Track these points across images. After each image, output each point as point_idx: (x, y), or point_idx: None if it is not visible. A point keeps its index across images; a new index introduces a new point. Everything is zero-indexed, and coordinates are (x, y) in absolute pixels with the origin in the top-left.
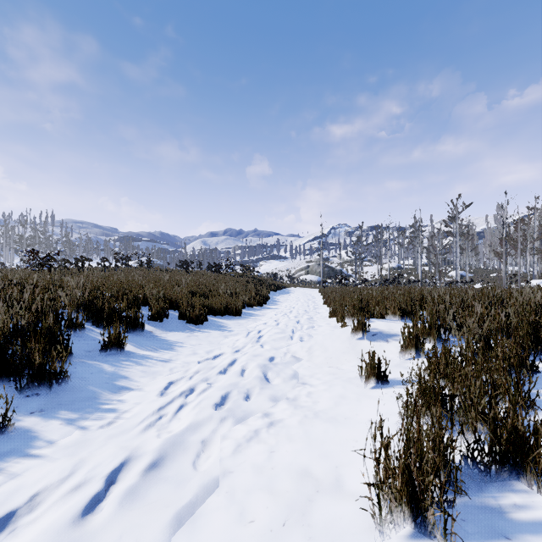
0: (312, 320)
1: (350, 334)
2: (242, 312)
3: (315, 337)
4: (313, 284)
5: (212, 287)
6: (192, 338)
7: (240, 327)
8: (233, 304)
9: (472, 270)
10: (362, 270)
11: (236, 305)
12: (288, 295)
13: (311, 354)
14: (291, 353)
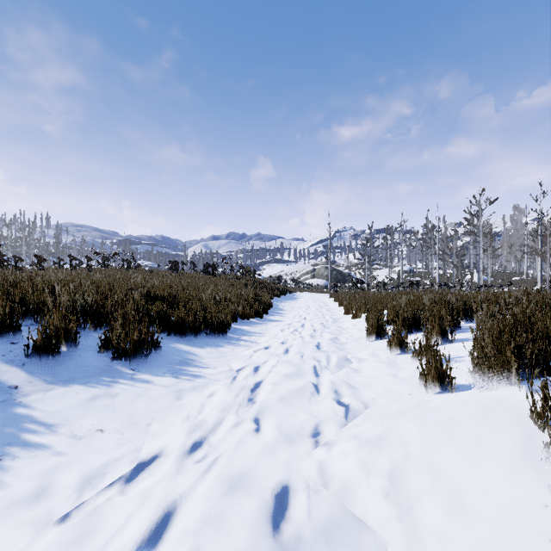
0: (341, 345)
1: (518, 437)
2: (231, 328)
3: (396, 429)
4: (320, 289)
5: (194, 291)
6: (96, 405)
7: (219, 362)
8: (214, 318)
9: (491, 273)
10: (372, 274)
11: (220, 319)
12: (295, 302)
13: (407, 515)
14: (335, 492)
